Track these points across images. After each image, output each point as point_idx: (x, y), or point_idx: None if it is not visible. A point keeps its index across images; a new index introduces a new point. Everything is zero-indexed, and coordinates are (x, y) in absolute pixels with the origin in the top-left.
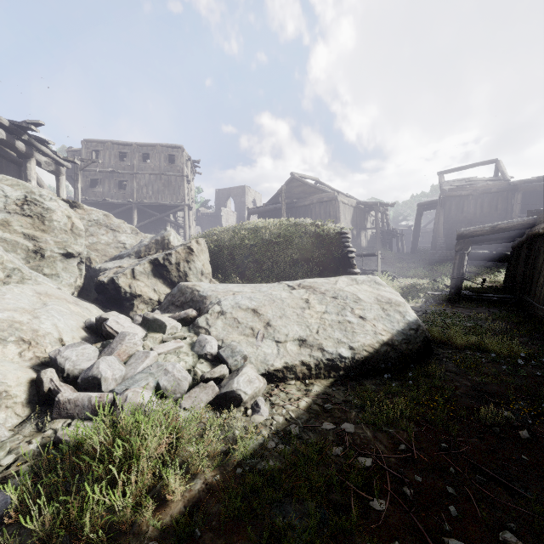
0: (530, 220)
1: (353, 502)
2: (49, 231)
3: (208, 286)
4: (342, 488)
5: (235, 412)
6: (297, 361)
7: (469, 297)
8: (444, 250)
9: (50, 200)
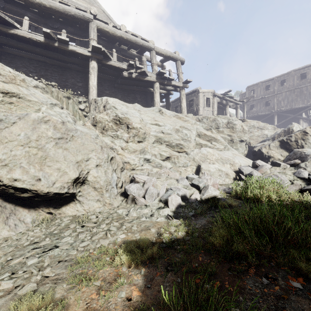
0: None
1: None
2: (235, 132)
3: None
4: None
5: (309, 195)
6: None
7: None
8: None
9: (235, 120)
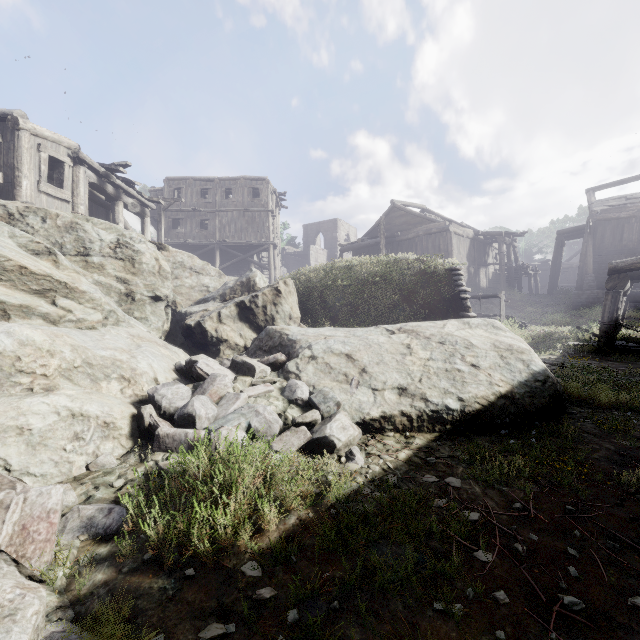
0: None
1: (454, 550)
2: (139, 274)
3: (298, 330)
4: (444, 536)
5: (327, 458)
6: (396, 411)
7: (626, 349)
8: (595, 290)
9: (139, 242)
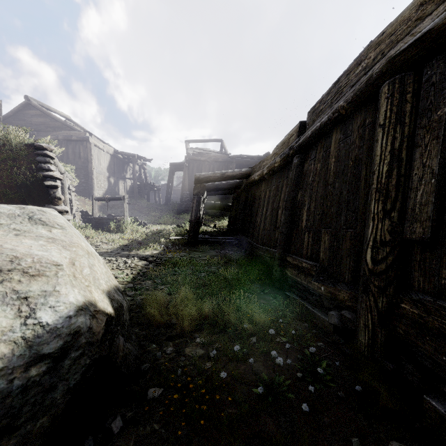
0: (248, 171)
1: None
2: None
3: None
4: None
5: None
6: None
7: (205, 240)
8: (189, 202)
9: None
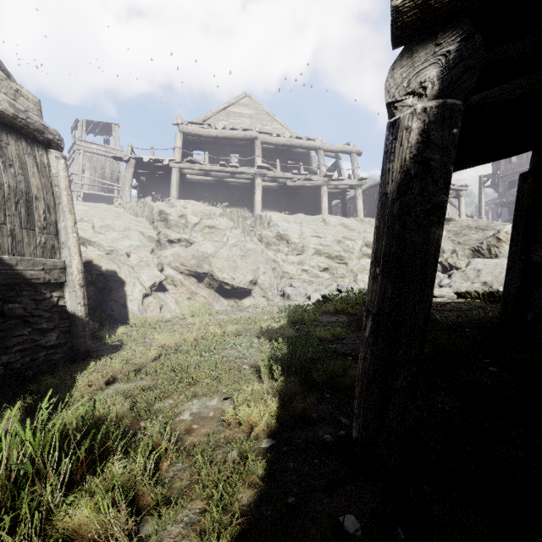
0: None
1: None
2: None
3: (478, 260)
4: None
5: None
6: (472, 290)
7: None
8: None
9: None
